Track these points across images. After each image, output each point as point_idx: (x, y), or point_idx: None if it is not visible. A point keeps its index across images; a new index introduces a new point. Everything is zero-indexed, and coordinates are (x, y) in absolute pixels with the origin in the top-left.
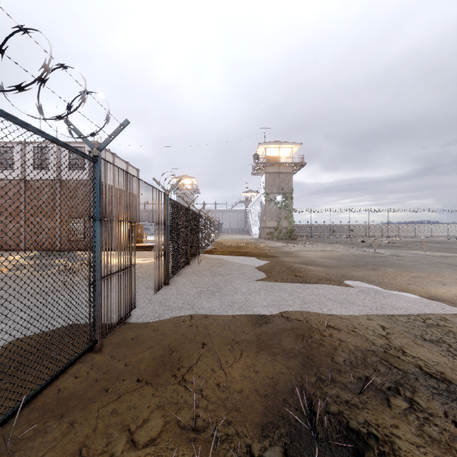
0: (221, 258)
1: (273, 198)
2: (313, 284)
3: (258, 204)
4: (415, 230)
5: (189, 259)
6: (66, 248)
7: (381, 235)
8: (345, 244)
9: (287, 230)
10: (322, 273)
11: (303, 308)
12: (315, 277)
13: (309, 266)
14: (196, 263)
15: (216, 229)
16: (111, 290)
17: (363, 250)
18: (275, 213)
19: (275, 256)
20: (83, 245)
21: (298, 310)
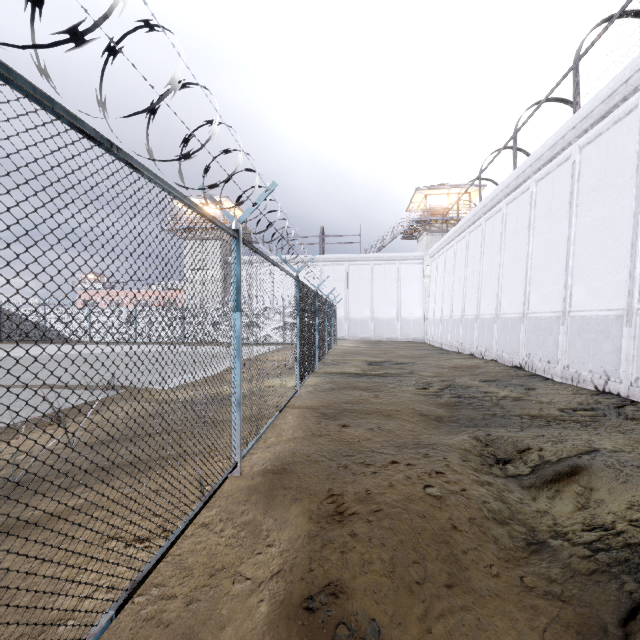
0: None
1: None
2: None
3: None
4: None
5: None
6: None
7: None
8: None
9: None
10: None
11: None
12: None
13: None
14: None
15: None
16: None
17: None
18: None
19: None
20: None
21: None
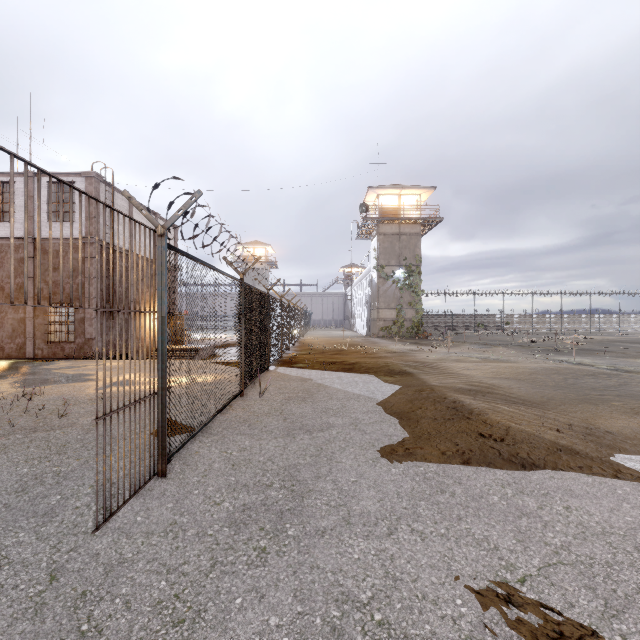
0: (307, 376)
1: (391, 274)
2: (545, 471)
3: (365, 284)
4: (599, 324)
5: (243, 385)
6: (44, 354)
7: (549, 330)
8: (512, 347)
9: (412, 323)
10: (540, 426)
11: None
12: (537, 443)
13: (497, 405)
14: (257, 392)
15: (301, 322)
16: None
17: (552, 358)
18: (393, 297)
19: (408, 373)
20: (72, 351)
21: None
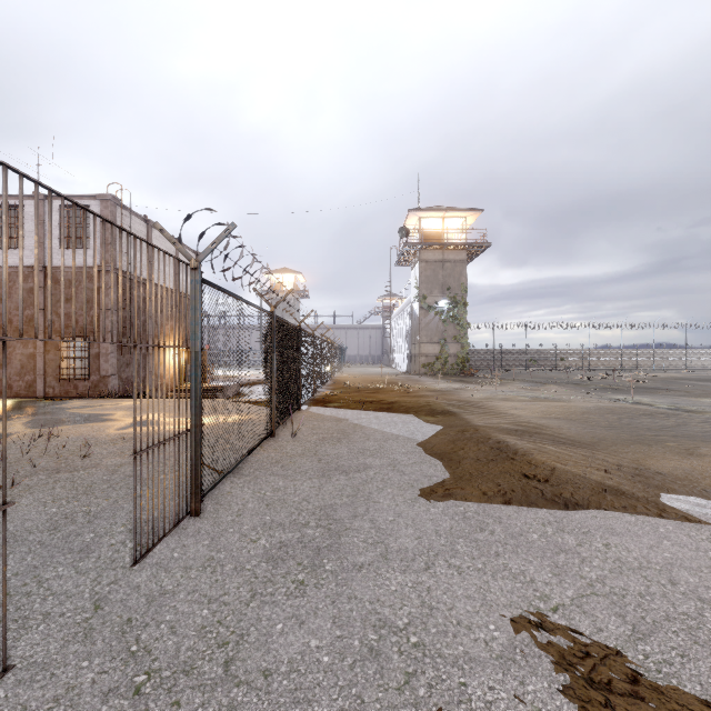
0: (342, 416)
1: (434, 305)
2: (588, 511)
3: (405, 316)
4: (663, 360)
5: (274, 424)
6: (56, 393)
7: (608, 367)
8: (566, 385)
9: (457, 359)
10: (587, 467)
11: (656, 674)
12: (582, 484)
13: (544, 446)
14: (289, 432)
15: (334, 357)
16: (21, 540)
17: (609, 397)
18: (436, 330)
19: (451, 413)
20: (86, 389)
21: (651, 703)
